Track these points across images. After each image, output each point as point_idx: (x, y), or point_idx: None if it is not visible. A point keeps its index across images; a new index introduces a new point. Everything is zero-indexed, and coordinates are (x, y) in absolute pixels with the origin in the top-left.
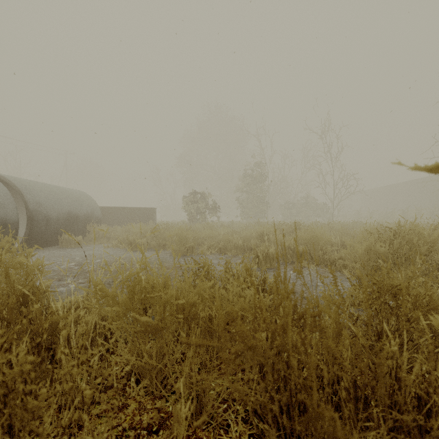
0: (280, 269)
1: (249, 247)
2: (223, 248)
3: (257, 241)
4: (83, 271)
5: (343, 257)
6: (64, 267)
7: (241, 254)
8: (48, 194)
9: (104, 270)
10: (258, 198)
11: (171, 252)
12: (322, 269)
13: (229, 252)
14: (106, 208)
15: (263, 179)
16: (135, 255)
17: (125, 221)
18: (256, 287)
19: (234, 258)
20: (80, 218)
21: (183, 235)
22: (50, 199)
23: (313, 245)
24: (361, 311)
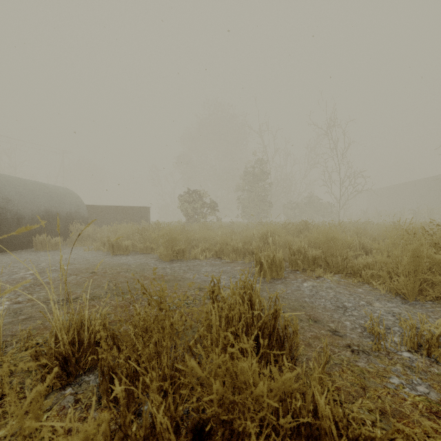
0: (290, 279)
1: (250, 251)
2: (220, 252)
3: (260, 243)
4: (34, 284)
5: (370, 264)
6: (17, 276)
7: (241, 258)
8: (21, 189)
9: (63, 281)
10: (260, 197)
11: (158, 256)
12: (343, 279)
13: (226, 257)
14: (95, 207)
15: (265, 177)
16: (115, 260)
17: (117, 221)
18: (261, 326)
19: (232, 265)
20: (61, 217)
21: (171, 236)
22: (23, 196)
23: (329, 249)
24: (435, 362)
